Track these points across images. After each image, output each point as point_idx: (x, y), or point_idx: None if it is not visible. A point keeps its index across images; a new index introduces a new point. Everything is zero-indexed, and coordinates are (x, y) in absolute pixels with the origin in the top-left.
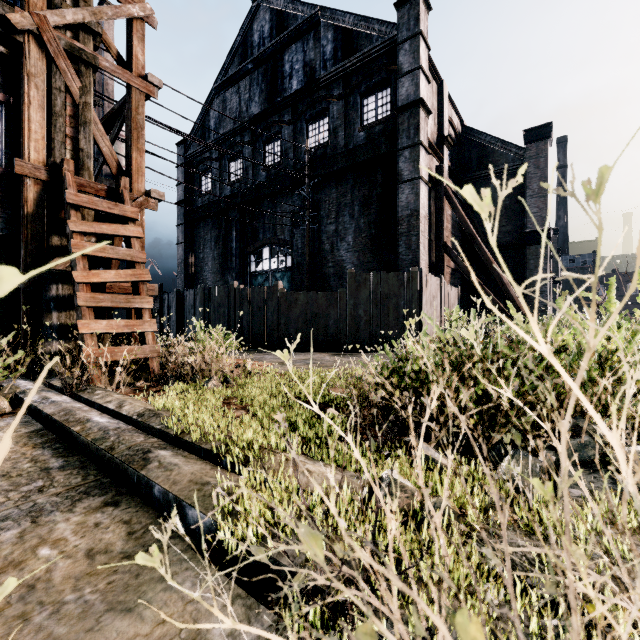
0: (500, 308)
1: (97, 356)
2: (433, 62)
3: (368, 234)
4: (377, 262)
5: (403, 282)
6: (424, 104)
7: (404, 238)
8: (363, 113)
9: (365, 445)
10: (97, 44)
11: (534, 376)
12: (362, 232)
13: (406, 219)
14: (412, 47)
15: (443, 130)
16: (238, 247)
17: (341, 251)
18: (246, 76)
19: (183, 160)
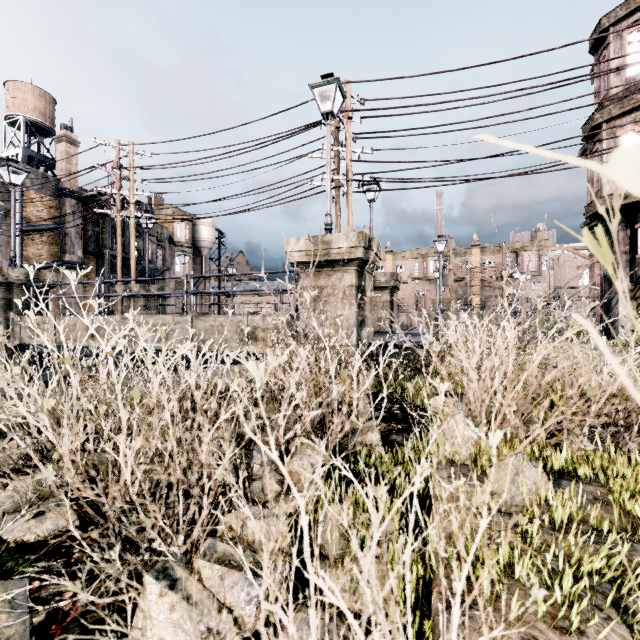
0: None
1: None
2: None
3: None
4: None
5: None
6: None
7: None
8: None
9: None
10: None
11: None
12: None
13: None
14: None
15: None
16: None
17: None
18: None
19: None
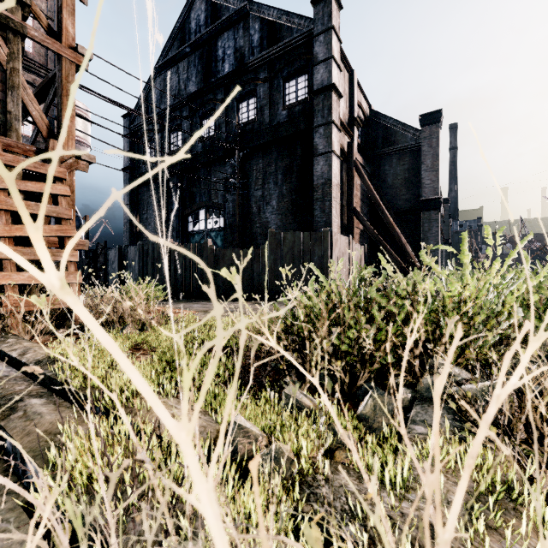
0: (399, 263)
1: (17, 306)
2: (345, 54)
3: (289, 199)
4: (297, 223)
5: (316, 240)
6: (336, 89)
7: (319, 203)
8: (285, 95)
9: (244, 387)
10: (26, 14)
11: (399, 321)
12: (284, 197)
13: (321, 187)
14: (326, 39)
15: (353, 112)
16: (177, 209)
17: (267, 214)
18: (184, 58)
19: (128, 131)
